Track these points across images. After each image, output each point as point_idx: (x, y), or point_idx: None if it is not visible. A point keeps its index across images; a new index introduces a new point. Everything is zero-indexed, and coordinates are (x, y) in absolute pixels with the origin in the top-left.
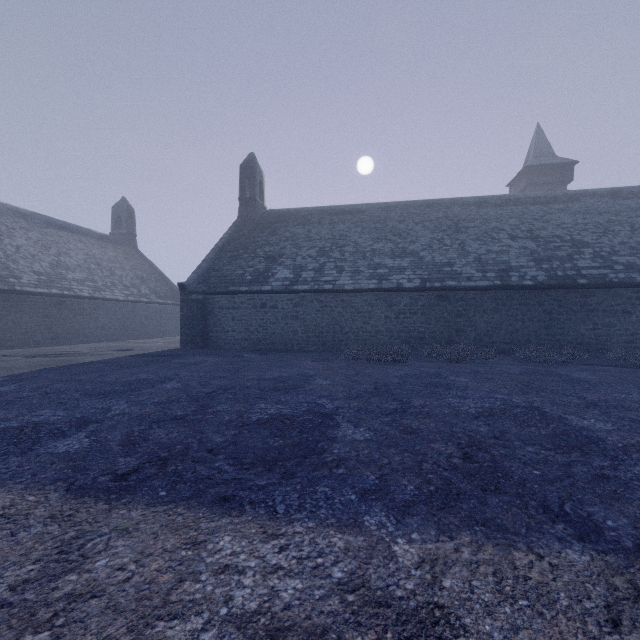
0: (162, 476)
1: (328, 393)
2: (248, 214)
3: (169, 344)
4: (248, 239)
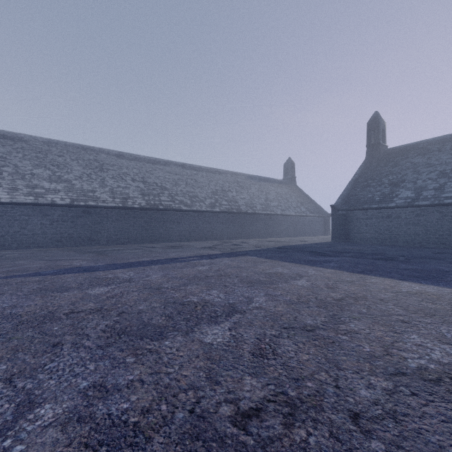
0: (374, 273)
1: (446, 266)
2: (373, 154)
3: (322, 239)
4: (374, 172)
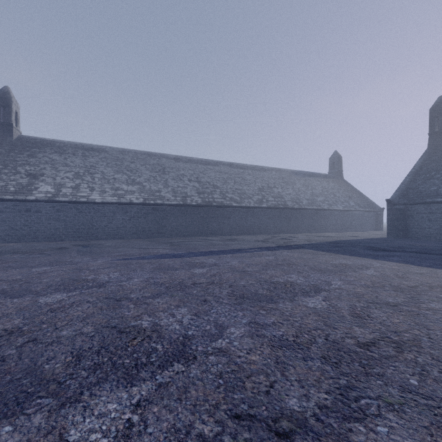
0: None
1: None
2: (437, 143)
3: (375, 235)
4: (439, 163)
